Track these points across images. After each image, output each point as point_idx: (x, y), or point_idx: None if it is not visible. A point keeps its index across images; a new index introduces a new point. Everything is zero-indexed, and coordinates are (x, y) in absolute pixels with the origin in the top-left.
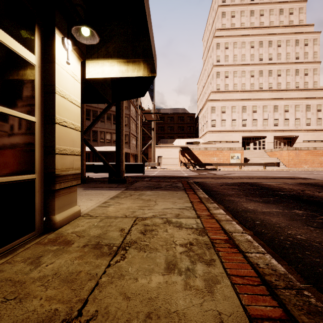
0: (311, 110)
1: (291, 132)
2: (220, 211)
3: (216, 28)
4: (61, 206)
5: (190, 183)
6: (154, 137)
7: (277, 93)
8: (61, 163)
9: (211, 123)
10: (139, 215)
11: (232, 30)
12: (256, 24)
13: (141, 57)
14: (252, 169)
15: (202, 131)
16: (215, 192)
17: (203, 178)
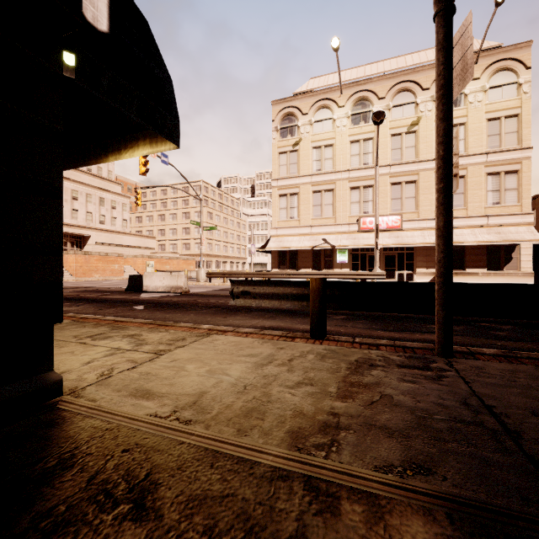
0: (106, 206)
1: (82, 229)
2: None
3: None
4: None
5: None
6: None
7: None
8: None
9: None
10: None
11: None
12: None
13: None
14: None
15: None
16: None
17: None
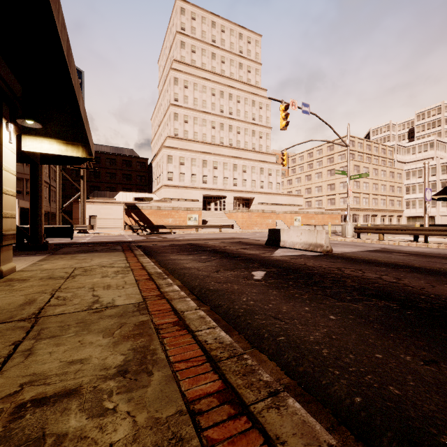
0: (264, 174)
1: (248, 193)
2: (147, 259)
3: (174, 58)
4: (4, 260)
5: (131, 246)
6: (83, 189)
7: (237, 151)
8: (5, 225)
9: (168, 175)
10: (78, 266)
11: (193, 68)
12: (217, 70)
13: (80, 142)
14: (208, 232)
15: (156, 185)
16: (154, 252)
17: (149, 242)
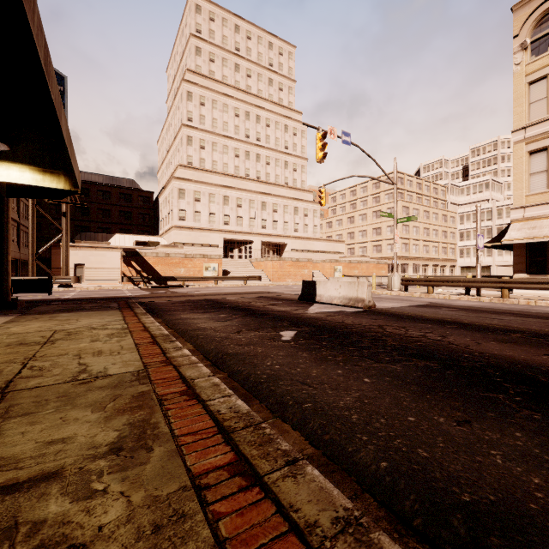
0: (299, 214)
1: (280, 238)
2: (151, 319)
3: (187, 67)
4: None
5: (130, 303)
6: (66, 229)
7: (266, 186)
8: None
9: (179, 214)
10: (59, 329)
11: (211, 81)
12: (242, 85)
13: (62, 170)
14: (231, 285)
15: (164, 225)
16: (160, 309)
17: (154, 297)
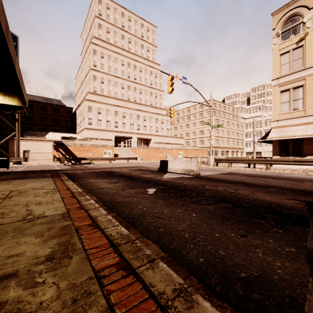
0: (158, 122)
1: (148, 135)
2: (71, 183)
3: (93, 35)
4: None
5: (58, 173)
6: (18, 129)
7: (140, 106)
8: None
9: (88, 121)
10: (14, 189)
11: (108, 44)
12: (126, 47)
13: (16, 94)
14: (119, 162)
15: (79, 127)
16: (77, 177)
17: (73, 170)
